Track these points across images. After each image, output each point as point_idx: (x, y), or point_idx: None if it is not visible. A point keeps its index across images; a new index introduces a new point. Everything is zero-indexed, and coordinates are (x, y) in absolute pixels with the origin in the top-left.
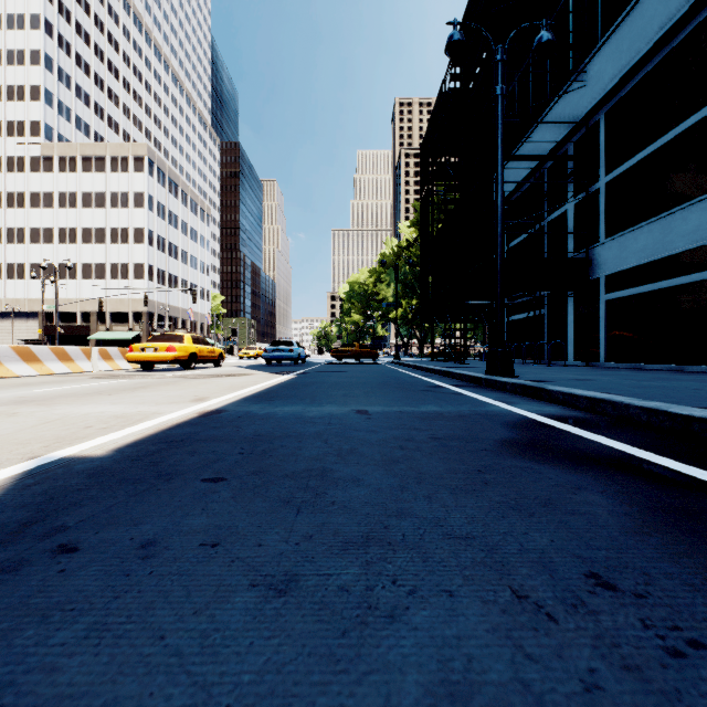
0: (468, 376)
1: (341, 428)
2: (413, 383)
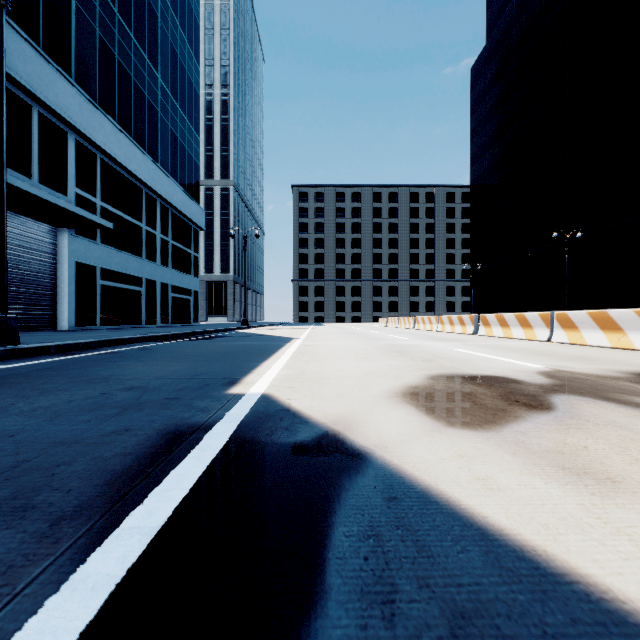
0: (11, 350)
1: (243, 340)
2: (103, 357)
